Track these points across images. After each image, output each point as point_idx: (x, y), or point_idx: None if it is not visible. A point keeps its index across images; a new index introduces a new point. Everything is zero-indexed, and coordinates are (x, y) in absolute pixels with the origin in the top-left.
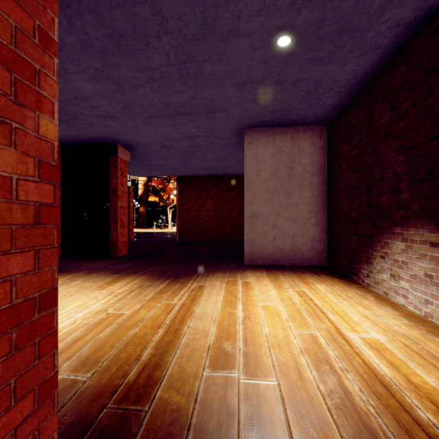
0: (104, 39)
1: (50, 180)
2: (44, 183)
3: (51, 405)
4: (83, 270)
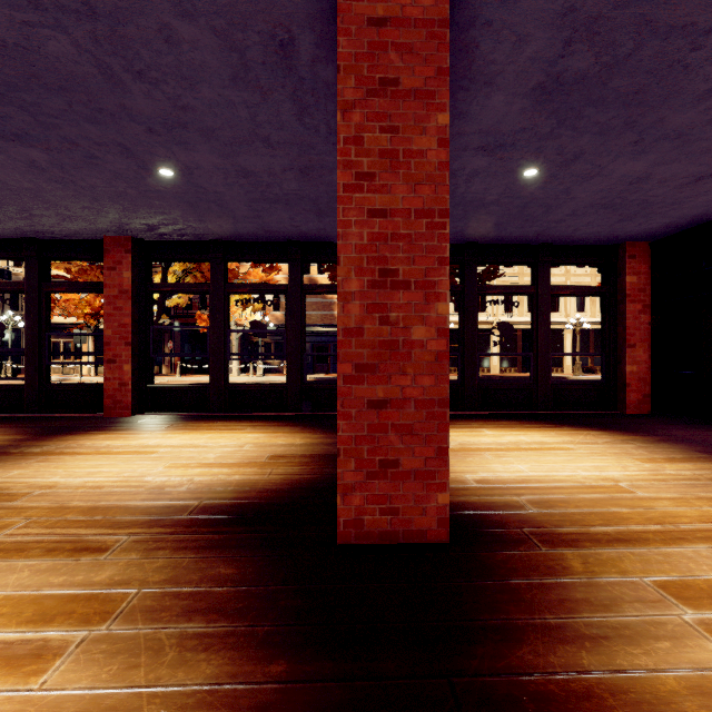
0: (619, 112)
1: (444, 337)
2: (440, 339)
3: (445, 463)
4: (655, 435)
